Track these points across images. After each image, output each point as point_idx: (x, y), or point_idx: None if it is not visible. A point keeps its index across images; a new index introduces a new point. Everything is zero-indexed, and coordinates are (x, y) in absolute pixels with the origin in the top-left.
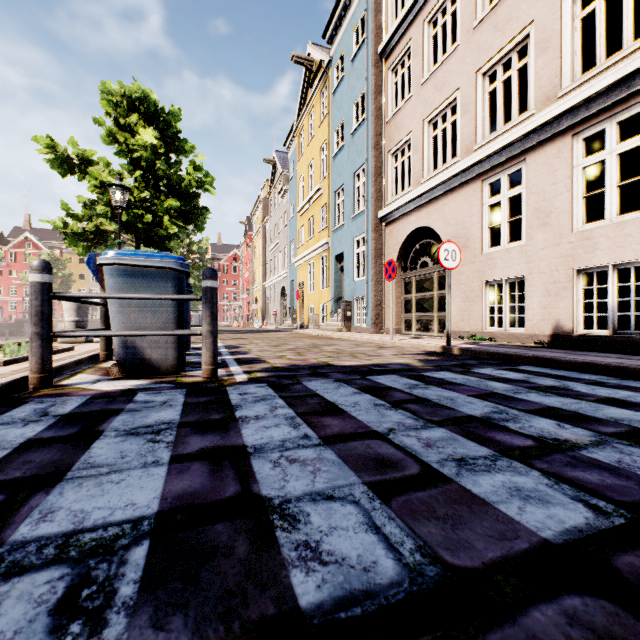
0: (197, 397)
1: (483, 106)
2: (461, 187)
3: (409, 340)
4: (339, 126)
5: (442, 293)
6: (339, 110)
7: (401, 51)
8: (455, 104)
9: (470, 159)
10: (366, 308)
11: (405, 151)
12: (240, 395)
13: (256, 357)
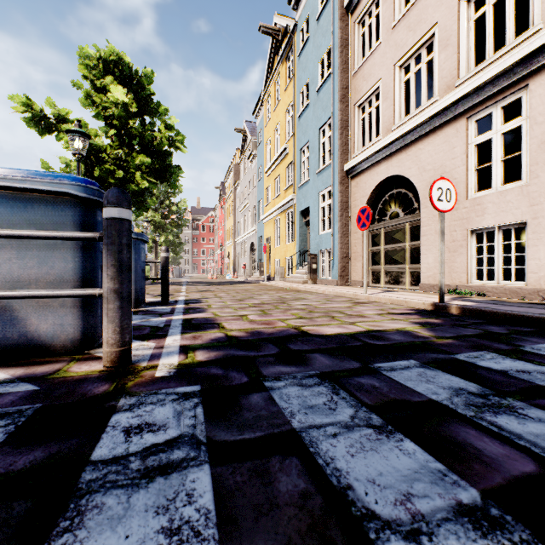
0: (22, 447)
1: (467, 36)
2: (440, 128)
3: (384, 294)
4: (304, 86)
5: (415, 244)
6: (304, 71)
7: (369, 0)
8: (431, 42)
9: (453, 94)
10: (332, 260)
11: (373, 101)
12: (124, 438)
13: (211, 317)
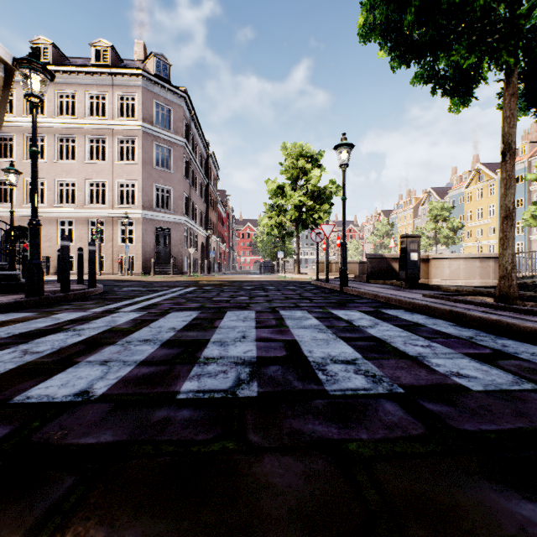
0: None
1: None
2: None
3: None
4: None
5: None
6: None
7: None
8: None
9: None
10: None
11: None
12: None
13: None
